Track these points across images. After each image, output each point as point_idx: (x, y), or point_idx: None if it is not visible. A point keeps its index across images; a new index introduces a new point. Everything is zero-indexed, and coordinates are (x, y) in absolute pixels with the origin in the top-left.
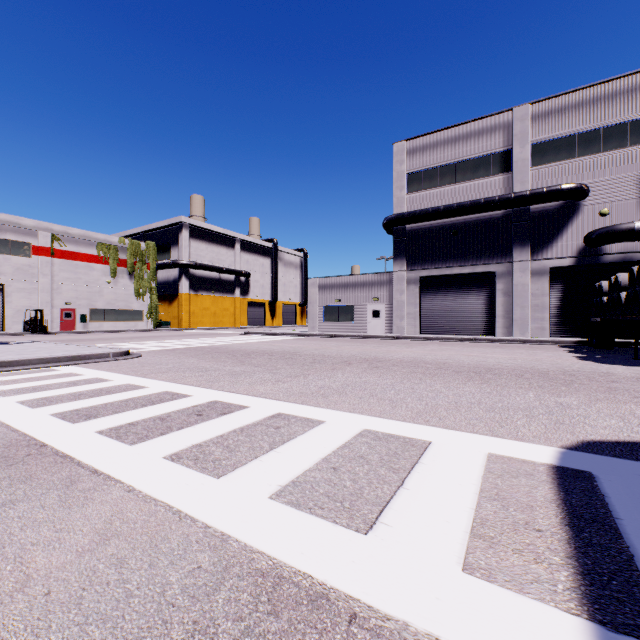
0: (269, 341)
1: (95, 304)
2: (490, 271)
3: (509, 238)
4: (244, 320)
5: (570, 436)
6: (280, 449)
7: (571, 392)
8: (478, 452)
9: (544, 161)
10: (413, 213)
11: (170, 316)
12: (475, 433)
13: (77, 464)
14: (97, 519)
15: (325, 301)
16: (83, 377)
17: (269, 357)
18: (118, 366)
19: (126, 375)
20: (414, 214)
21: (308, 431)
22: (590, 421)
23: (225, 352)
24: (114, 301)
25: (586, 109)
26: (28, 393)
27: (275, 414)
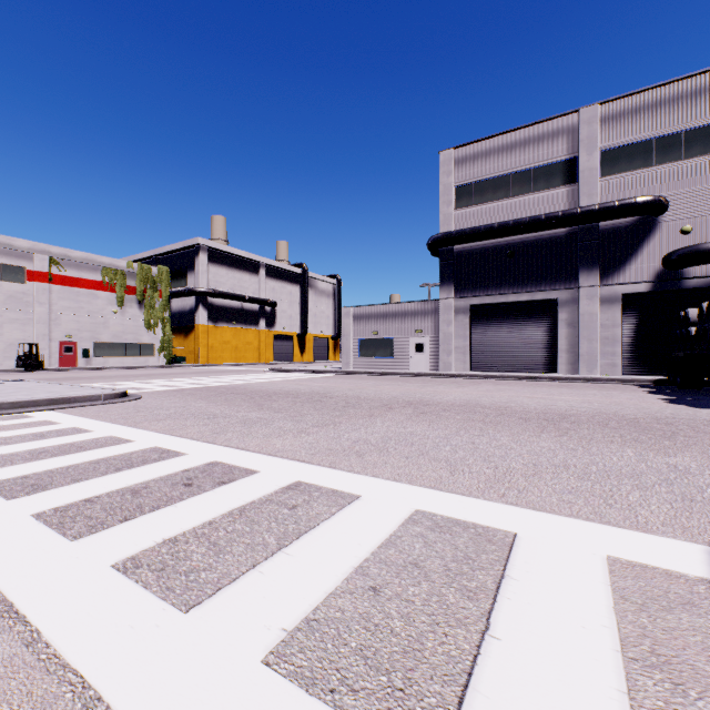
0: (296, 379)
1: (99, 337)
2: (552, 298)
3: (574, 260)
4: (270, 355)
5: None
6: (293, 548)
7: (680, 449)
8: (591, 554)
9: (615, 170)
10: (462, 232)
11: (186, 351)
12: (576, 517)
13: None
14: None
15: (361, 333)
16: (57, 426)
17: (294, 399)
18: (108, 411)
19: (112, 424)
20: (463, 233)
21: (336, 514)
22: None
23: (242, 393)
24: (121, 333)
25: (665, 109)
26: None
27: (292, 484)
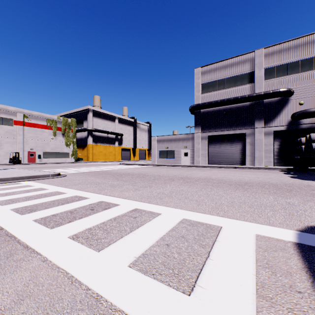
0: (132, 168)
1: (45, 149)
2: (243, 133)
3: (253, 116)
4: (120, 157)
5: (299, 223)
6: (136, 231)
7: (292, 196)
8: (250, 233)
9: (271, 77)
10: (204, 103)
11: (83, 155)
12: (246, 221)
13: (17, 242)
14: (19, 283)
15: (160, 148)
16: (33, 187)
17: (131, 176)
18: (53, 181)
19: (56, 186)
20: (205, 104)
21: (152, 220)
22: (308, 213)
23: (109, 174)
24: (55, 148)
25: (292, 51)
26: (2, 196)
27: (134, 209)
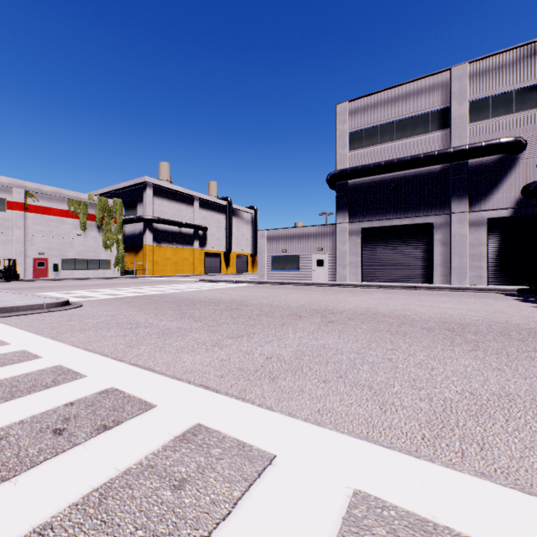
0: (220, 288)
1: (66, 254)
2: (429, 222)
3: (447, 191)
4: (202, 268)
5: None
6: None
7: None
8: None
9: (481, 117)
10: (355, 168)
11: (136, 265)
12: None
13: None
14: None
15: (273, 251)
16: None
17: (214, 308)
18: (42, 320)
19: (35, 335)
20: (356, 169)
21: (239, 502)
22: None
23: (171, 301)
24: (84, 251)
25: (523, 66)
26: None
27: (189, 430)
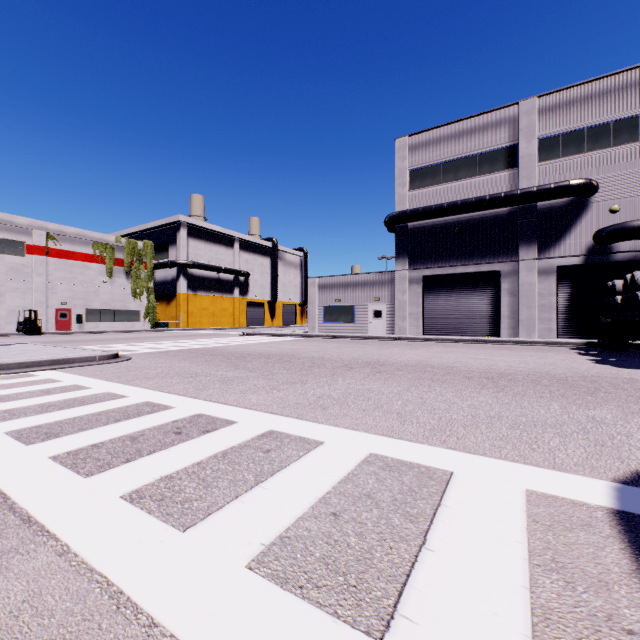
0: (267, 342)
1: (91, 304)
2: (495, 270)
3: (515, 236)
4: (243, 320)
5: (619, 464)
6: (268, 483)
7: (600, 403)
8: (513, 488)
9: (551, 156)
10: (416, 210)
11: (168, 316)
12: (504, 459)
13: (9, 507)
14: (0, 608)
15: (325, 301)
16: (60, 384)
17: (265, 360)
18: (103, 371)
19: (108, 381)
20: (417, 211)
21: (303, 456)
22: (635, 442)
23: (220, 354)
24: (110, 301)
25: (595, 102)
26: None
27: (266, 432)
